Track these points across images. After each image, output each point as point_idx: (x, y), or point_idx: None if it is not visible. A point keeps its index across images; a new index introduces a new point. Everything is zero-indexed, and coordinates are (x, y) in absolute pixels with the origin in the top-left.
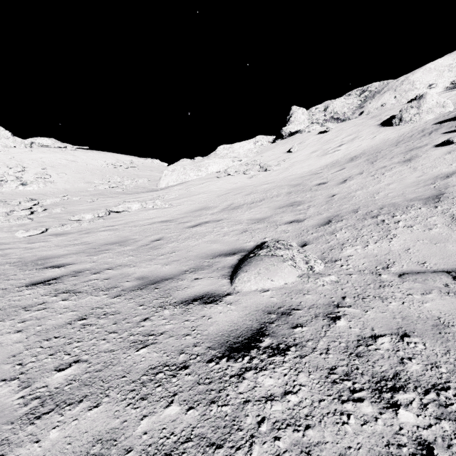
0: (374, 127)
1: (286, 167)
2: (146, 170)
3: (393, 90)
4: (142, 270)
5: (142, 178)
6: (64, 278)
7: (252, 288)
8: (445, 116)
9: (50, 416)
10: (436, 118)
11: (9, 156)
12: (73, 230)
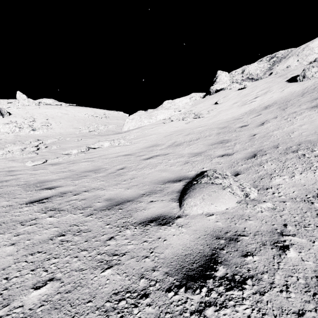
0: (282, 83)
1: (214, 115)
2: (114, 119)
3: (296, 55)
4: (110, 193)
5: (111, 124)
6: (53, 198)
7: (198, 212)
8: None
9: None
10: None
11: (25, 111)
12: (63, 161)
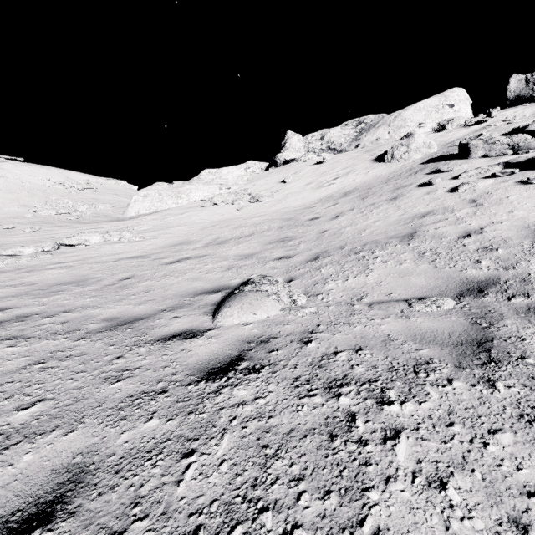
0: (368, 162)
1: (280, 199)
2: (108, 194)
3: (387, 125)
4: (110, 311)
5: (104, 203)
6: (5, 324)
7: (235, 322)
8: (430, 157)
9: (20, 446)
10: (422, 158)
11: None
12: (6, 268)
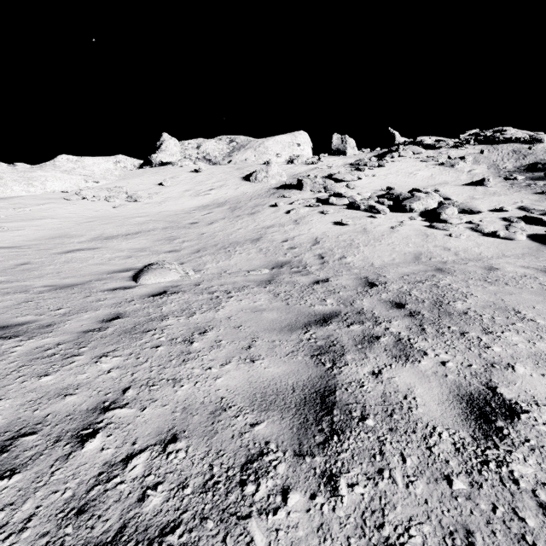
0: (238, 179)
1: (160, 202)
2: None
3: (254, 149)
4: (41, 282)
5: None
6: None
7: (153, 282)
8: (281, 184)
9: (76, 315)
10: (277, 184)
11: None
12: None
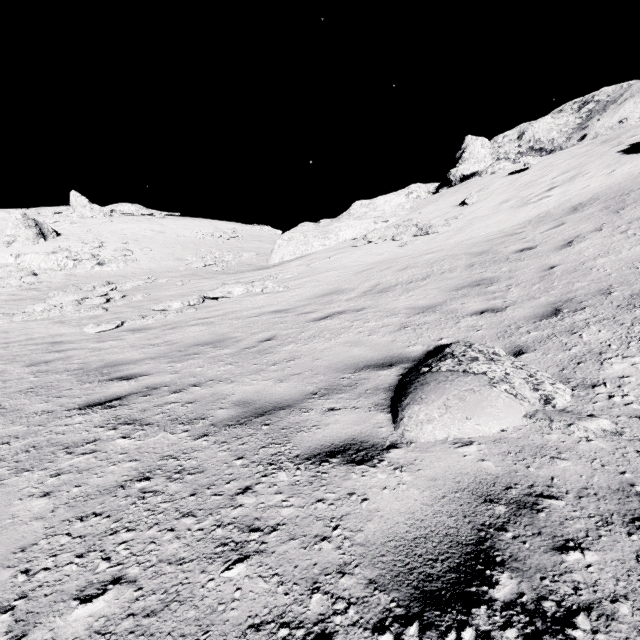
0: (610, 157)
1: (460, 227)
2: (253, 241)
3: None
4: (244, 389)
5: (248, 251)
6: (132, 397)
7: (437, 435)
8: None
9: None
10: None
11: (85, 229)
12: (155, 324)
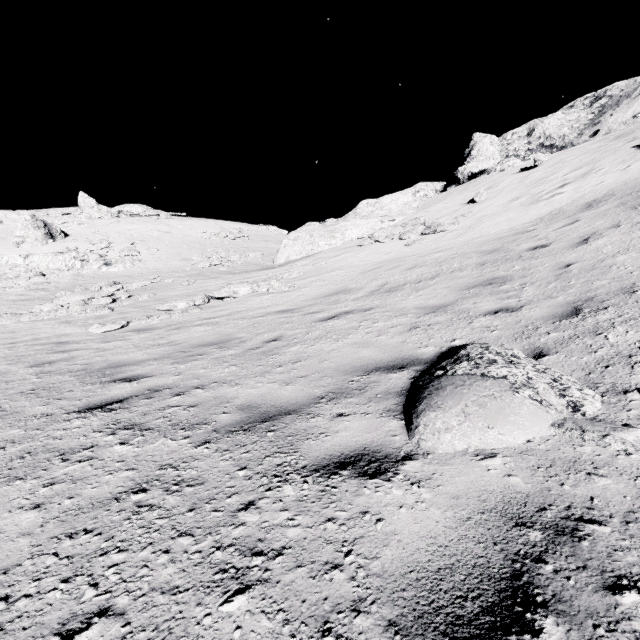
0: (624, 152)
1: (469, 226)
2: (259, 241)
3: None
4: (249, 392)
5: (254, 251)
6: (133, 400)
7: (457, 446)
8: None
9: None
10: None
11: (93, 229)
12: (160, 324)
